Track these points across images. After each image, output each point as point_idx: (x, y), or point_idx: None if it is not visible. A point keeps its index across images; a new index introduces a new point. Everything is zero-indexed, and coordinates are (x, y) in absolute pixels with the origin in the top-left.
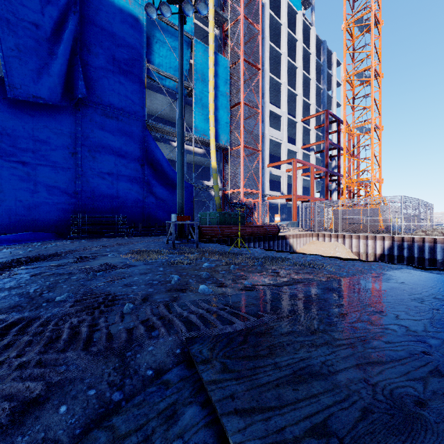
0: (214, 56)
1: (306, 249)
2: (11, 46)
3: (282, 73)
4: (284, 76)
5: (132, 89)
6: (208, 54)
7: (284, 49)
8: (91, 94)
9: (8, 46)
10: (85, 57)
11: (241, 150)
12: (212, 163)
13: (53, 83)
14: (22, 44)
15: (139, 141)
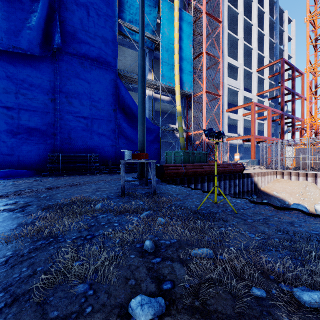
0: (178, 12)
1: (271, 187)
2: None
3: (238, 30)
4: (240, 32)
5: (105, 42)
6: (173, 10)
7: (240, 9)
8: (68, 46)
9: None
10: (63, 14)
11: (203, 95)
12: (177, 107)
13: (32, 35)
14: (5, 1)
15: (111, 88)
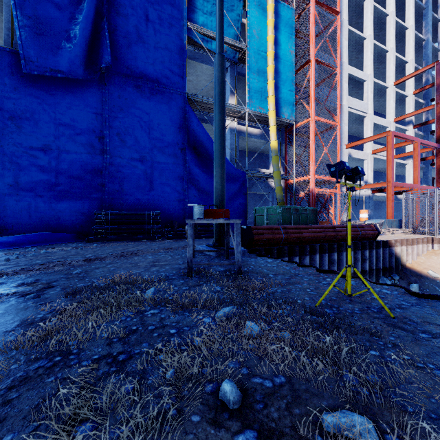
0: (273, 4)
1: (424, 263)
2: (28, 14)
3: (365, 25)
4: (368, 28)
5: (170, 56)
6: (266, 3)
7: None
8: (120, 64)
9: (25, 14)
10: (114, 21)
11: (311, 124)
12: (271, 142)
13: (74, 53)
14: (41, 10)
15: (177, 120)
